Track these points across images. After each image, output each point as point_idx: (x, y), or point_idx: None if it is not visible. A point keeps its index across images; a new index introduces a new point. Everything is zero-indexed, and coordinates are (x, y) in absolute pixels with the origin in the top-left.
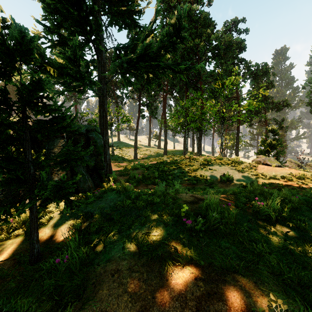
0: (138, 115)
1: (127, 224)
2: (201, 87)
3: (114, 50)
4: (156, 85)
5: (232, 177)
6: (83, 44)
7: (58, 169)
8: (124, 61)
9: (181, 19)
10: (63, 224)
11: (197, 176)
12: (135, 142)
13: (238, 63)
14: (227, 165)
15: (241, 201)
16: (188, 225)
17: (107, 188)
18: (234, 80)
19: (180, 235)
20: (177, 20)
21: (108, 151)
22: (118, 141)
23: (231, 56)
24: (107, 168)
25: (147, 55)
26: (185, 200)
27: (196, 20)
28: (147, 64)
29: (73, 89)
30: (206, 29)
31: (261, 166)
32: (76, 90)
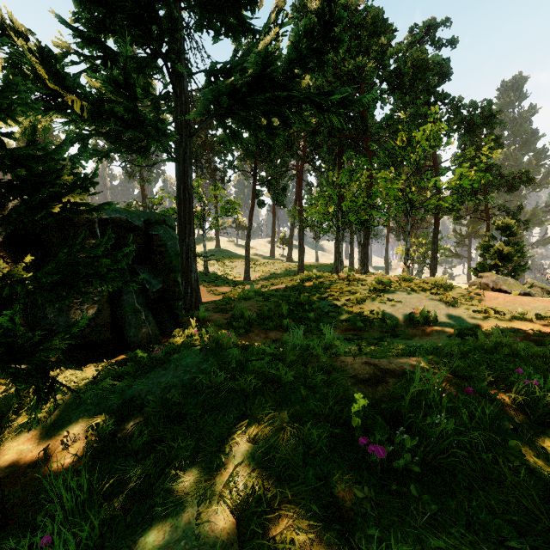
0: (252, 202)
1: (215, 434)
2: (367, 147)
3: (205, 75)
4: (284, 145)
5: (435, 316)
6: (145, 62)
7: (82, 300)
8: (222, 90)
9: (335, 2)
10: (79, 422)
11: (365, 314)
12: (247, 249)
13: (436, 102)
14: (422, 291)
15: (479, 375)
16: (373, 457)
17: (182, 340)
18: (432, 131)
19: (353, 489)
20: (327, 2)
21: (194, 266)
22: (216, 249)
23: (424, 90)
24: (191, 297)
25: (267, 78)
26: (352, 375)
27: (358, 23)
28: (268, 95)
29: (127, 147)
30: (378, 40)
31: (490, 295)
32: (133, 149)
